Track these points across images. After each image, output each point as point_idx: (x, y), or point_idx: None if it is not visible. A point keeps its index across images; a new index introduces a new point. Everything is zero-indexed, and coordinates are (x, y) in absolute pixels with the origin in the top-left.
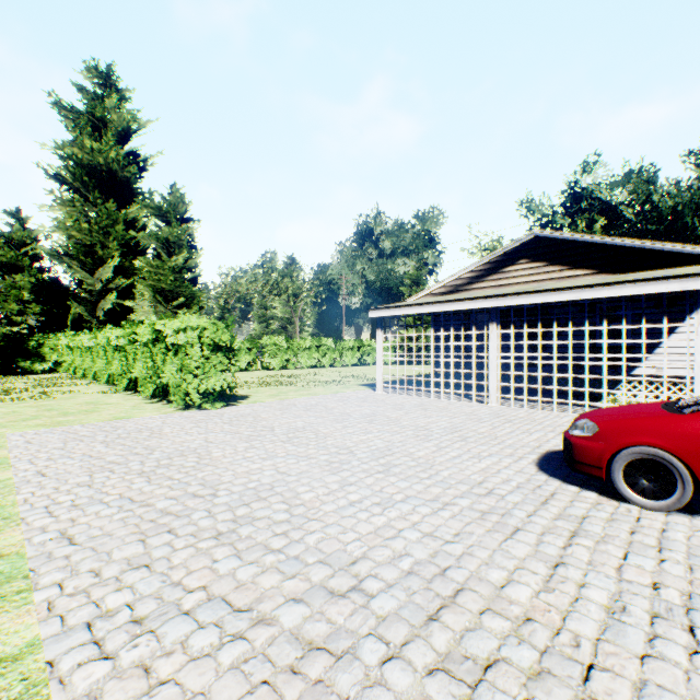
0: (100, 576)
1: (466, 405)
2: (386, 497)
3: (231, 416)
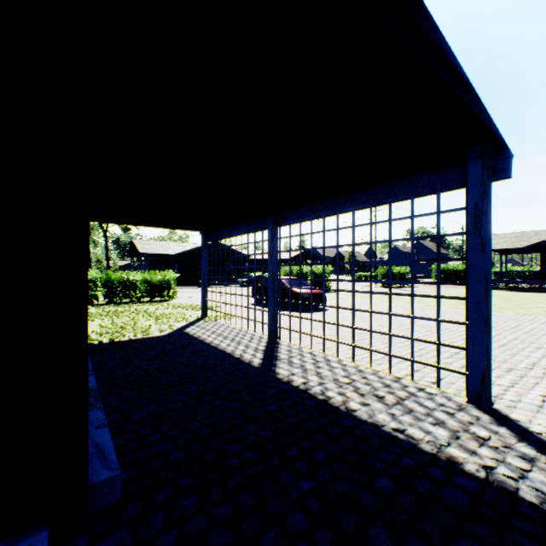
0: (415, 306)
1: (305, 339)
2: (375, 308)
3: (540, 332)
